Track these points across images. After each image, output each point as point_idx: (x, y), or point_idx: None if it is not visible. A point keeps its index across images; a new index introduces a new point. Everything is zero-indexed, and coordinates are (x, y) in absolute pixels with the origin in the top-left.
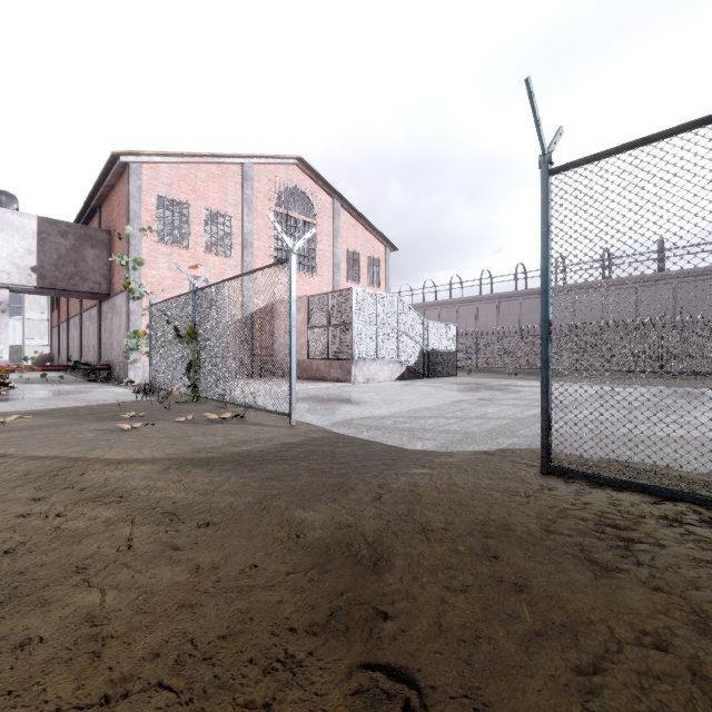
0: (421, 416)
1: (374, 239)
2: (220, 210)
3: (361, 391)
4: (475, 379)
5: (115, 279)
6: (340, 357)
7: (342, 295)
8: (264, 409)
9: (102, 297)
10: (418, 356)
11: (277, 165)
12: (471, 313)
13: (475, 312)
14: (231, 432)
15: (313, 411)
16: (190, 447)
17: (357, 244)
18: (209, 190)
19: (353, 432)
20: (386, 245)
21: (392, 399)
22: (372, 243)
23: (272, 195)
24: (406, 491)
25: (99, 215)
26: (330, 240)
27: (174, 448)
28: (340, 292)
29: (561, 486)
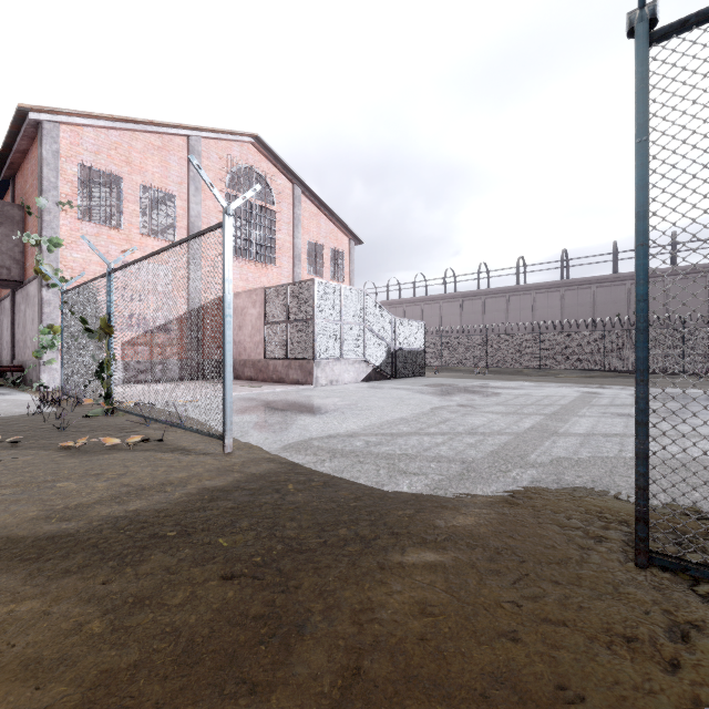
0: (398, 432)
1: (338, 231)
2: (161, 188)
3: (323, 395)
4: (445, 380)
5: (28, 264)
6: (301, 357)
7: (302, 287)
8: (190, 429)
9: (14, 285)
10: (386, 355)
11: (230, 142)
12: (435, 311)
13: (439, 310)
14: (130, 469)
15: (261, 426)
16: (40, 508)
17: (320, 235)
18: (147, 163)
19: (311, 461)
20: (351, 237)
21: (359, 407)
22: (335, 234)
23: (223, 175)
24: (410, 639)
25: (12, 188)
26: (291, 229)
27: (7, 512)
28: (301, 283)
29: (706, 614)
